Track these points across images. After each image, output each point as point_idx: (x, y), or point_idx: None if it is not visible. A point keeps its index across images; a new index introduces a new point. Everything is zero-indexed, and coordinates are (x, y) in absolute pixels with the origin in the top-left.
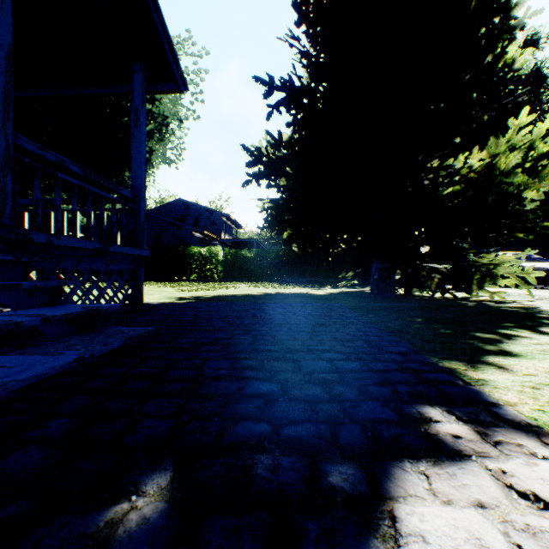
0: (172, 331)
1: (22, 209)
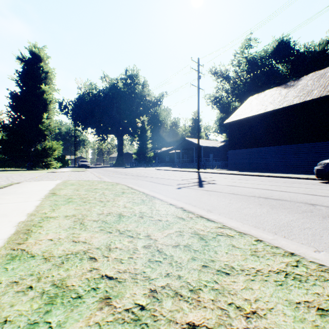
0: None
1: None
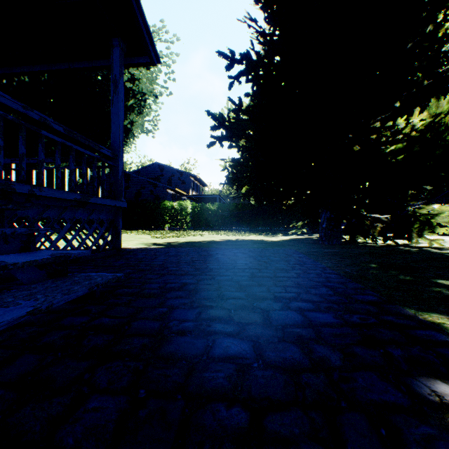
0: (143, 275)
1: (29, 171)
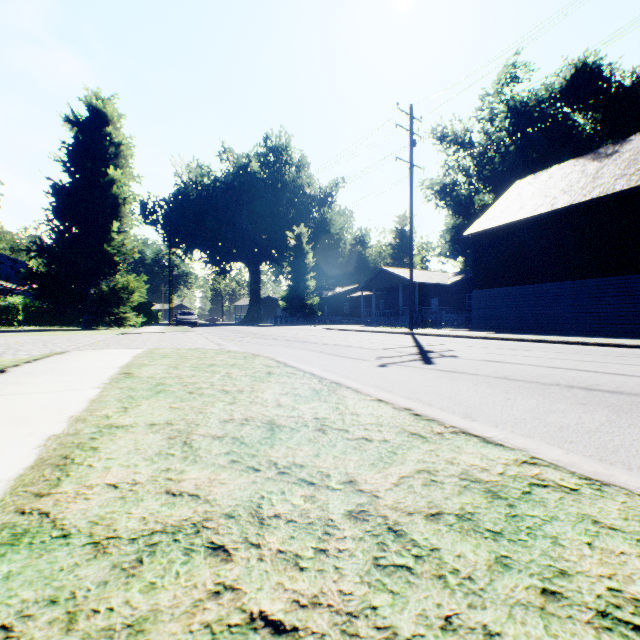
0: None
1: None
